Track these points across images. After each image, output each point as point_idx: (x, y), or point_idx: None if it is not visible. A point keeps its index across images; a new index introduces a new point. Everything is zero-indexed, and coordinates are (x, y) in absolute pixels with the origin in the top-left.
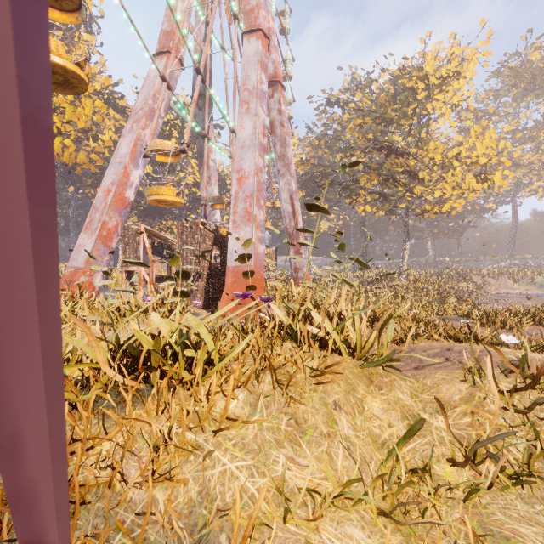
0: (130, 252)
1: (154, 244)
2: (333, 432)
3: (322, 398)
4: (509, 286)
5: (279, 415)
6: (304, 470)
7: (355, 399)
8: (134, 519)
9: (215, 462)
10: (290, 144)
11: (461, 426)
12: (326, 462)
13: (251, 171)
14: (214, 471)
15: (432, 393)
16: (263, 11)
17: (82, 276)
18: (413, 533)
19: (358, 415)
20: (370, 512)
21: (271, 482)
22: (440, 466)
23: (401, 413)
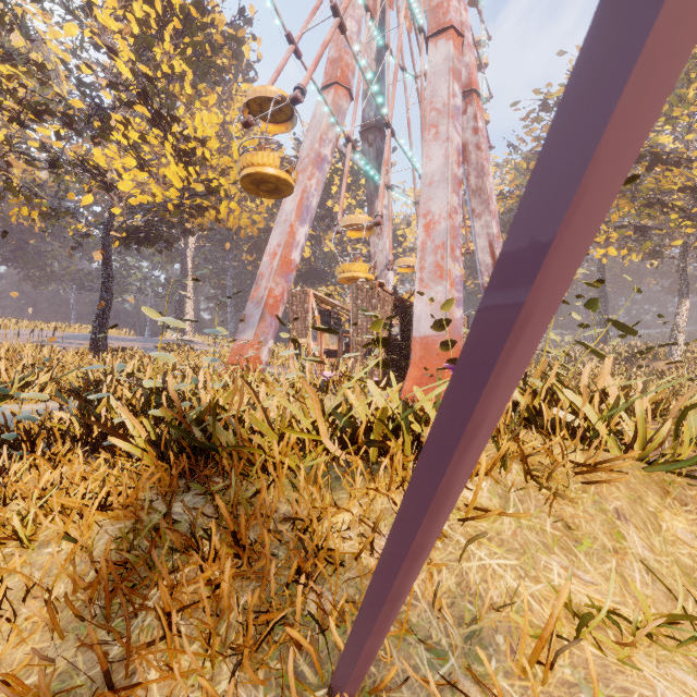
0: (298, 321)
1: (321, 312)
2: (621, 548)
3: (597, 502)
4: None
5: (539, 514)
6: (589, 587)
7: (645, 511)
8: None
9: (469, 555)
10: (489, 173)
11: None
12: (619, 584)
13: (442, 213)
14: (470, 564)
15: None
16: (454, 2)
17: (250, 350)
18: None
19: (653, 533)
20: None
21: (550, 590)
22: None
23: None
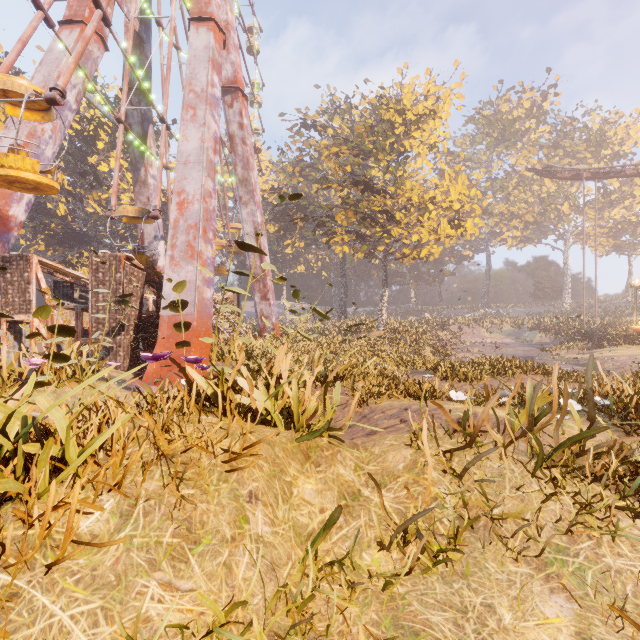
0: (14, 293)
1: (58, 283)
2: (241, 533)
3: (234, 489)
4: (482, 335)
5: (163, 523)
6: (185, 597)
7: (282, 483)
8: None
9: (37, 616)
10: (254, 167)
11: (401, 499)
12: (221, 578)
13: (196, 194)
14: (31, 630)
15: (378, 463)
16: None
17: None
18: None
19: (282, 504)
20: (264, 637)
21: (121, 629)
22: (370, 552)
23: (338, 492)
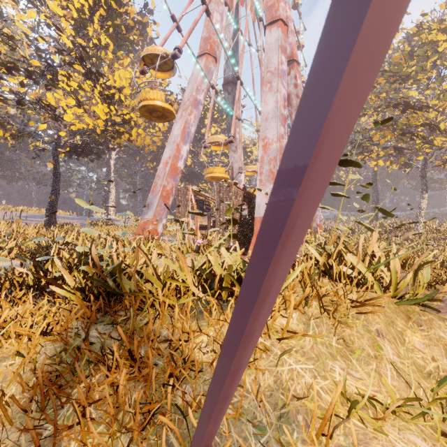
0: (182, 207)
1: (197, 201)
2: (379, 355)
3: (365, 325)
4: None
5: (328, 334)
6: (358, 381)
7: (395, 330)
8: None
9: (283, 362)
10: None
11: None
12: (377, 379)
13: (274, 138)
14: (283, 368)
15: None
16: (282, 3)
17: (151, 225)
18: None
19: (400, 345)
20: (428, 428)
21: (333, 384)
22: None
23: (444, 350)
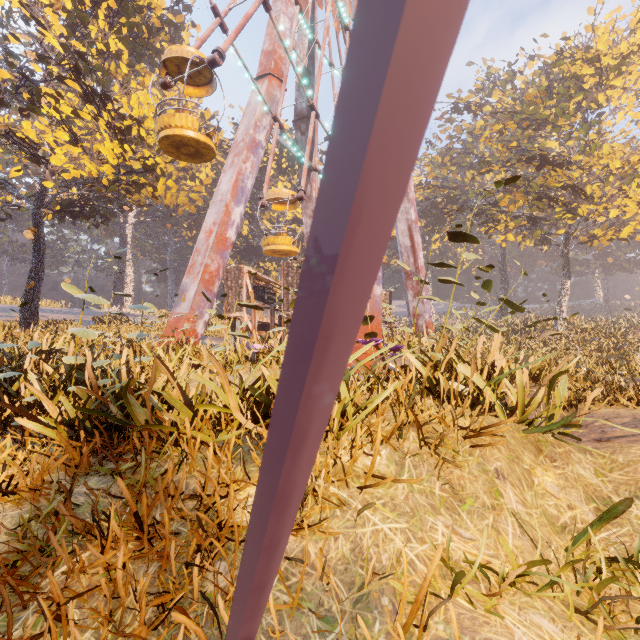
0: (232, 296)
1: (255, 288)
2: (498, 504)
3: (480, 463)
4: None
5: (430, 477)
6: (468, 543)
7: (521, 469)
8: (288, 567)
9: (364, 521)
10: None
11: None
12: (494, 538)
13: None
14: (365, 530)
15: (626, 473)
16: None
17: (186, 323)
18: (624, 637)
19: (526, 489)
20: (559, 603)
21: (433, 550)
22: None
23: (584, 493)
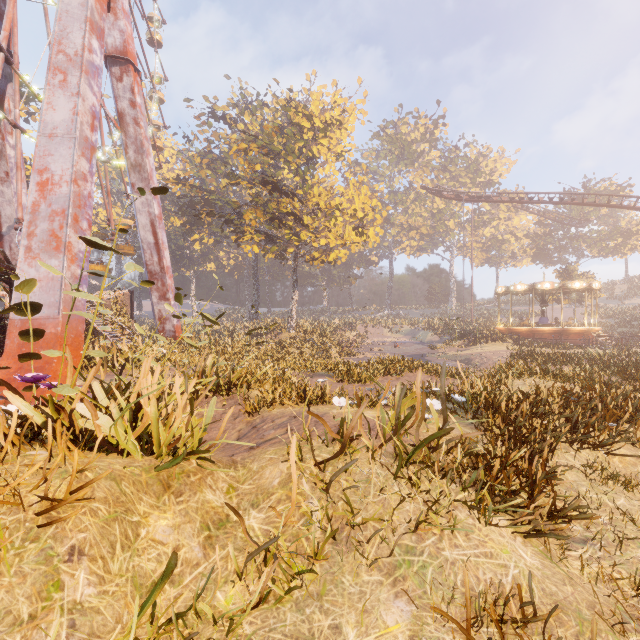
0: None
1: None
2: (46, 607)
3: (46, 549)
4: (385, 335)
5: None
6: None
7: (125, 525)
8: None
9: None
10: (150, 152)
11: (271, 518)
12: None
13: (65, 175)
14: None
15: (254, 481)
16: None
17: None
18: None
19: (120, 552)
20: None
21: None
22: (225, 589)
23: (201, 523)
